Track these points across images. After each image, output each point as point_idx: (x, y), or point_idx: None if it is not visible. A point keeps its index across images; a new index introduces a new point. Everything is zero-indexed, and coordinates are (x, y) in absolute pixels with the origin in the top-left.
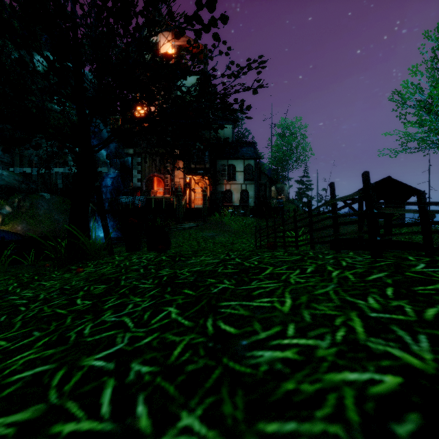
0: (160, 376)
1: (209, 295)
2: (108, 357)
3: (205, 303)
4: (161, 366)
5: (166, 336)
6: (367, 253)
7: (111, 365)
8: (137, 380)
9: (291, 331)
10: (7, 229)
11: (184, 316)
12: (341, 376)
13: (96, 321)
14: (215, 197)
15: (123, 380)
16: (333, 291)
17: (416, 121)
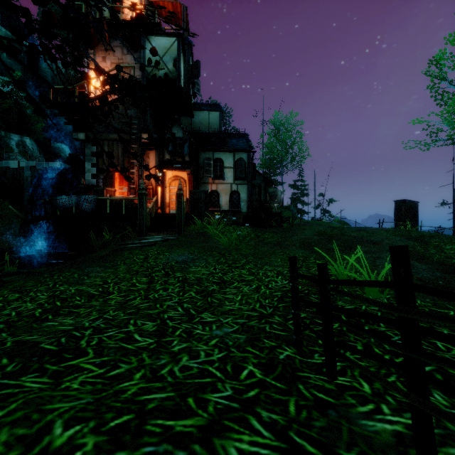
0: None
1: None
2: None
3: None
4: None
5: None
6: None
7: None
8: None
9: None
10: None
11: None
12: None
13: None
14: (196, 199)
15: None
16: None
17: (451, 105)
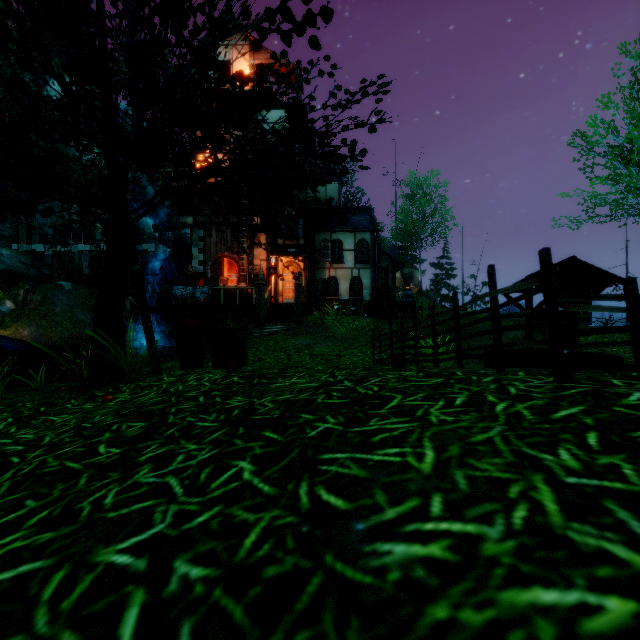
0: (220, 587)
1: (303, 442)
2: (138, 547)
3: (297, 455)
4: (223, 567)
5: (233, 512)
6: (546, 373)
7: (141, 564)
8: (182, 593)
9: (437, 508)
10: (8, 334)
11: (264, 477)
12: (529, 595)
13: (125, 483)
14: (312, 288)
15: (159, 592)
16: (500, 438)
17: (608, 175)
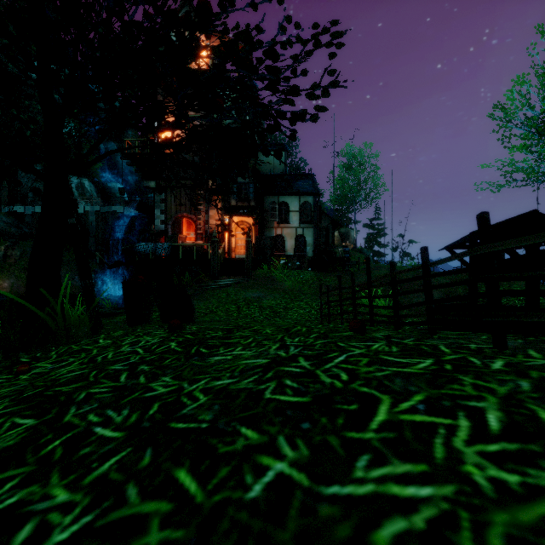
0: None
1: (238, 520)
2: None
3: None
4: None
5: None
6: None
7: None
8: None
9: None
10: None
11: None
12: None
13: None
14: (262, 245)
15: None
16: None
17: (523, 145)
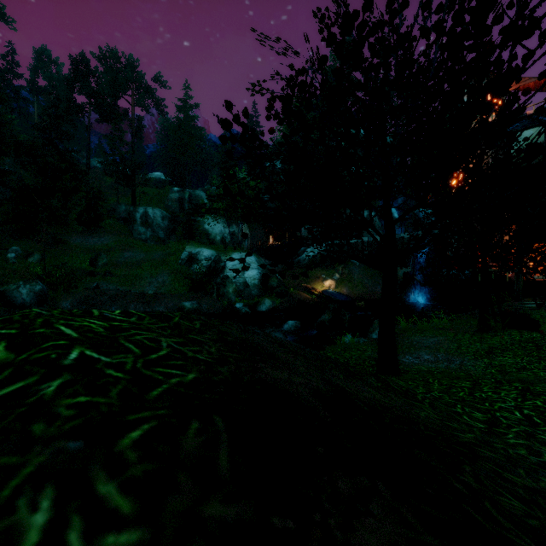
0: None
1: None
2: None
3: None
4: None
5: None
6: None
7: None
8: None
9: None
10: (338, 291)
11: None
12: None
13: None
14: None
15: None
16: None
17: None
